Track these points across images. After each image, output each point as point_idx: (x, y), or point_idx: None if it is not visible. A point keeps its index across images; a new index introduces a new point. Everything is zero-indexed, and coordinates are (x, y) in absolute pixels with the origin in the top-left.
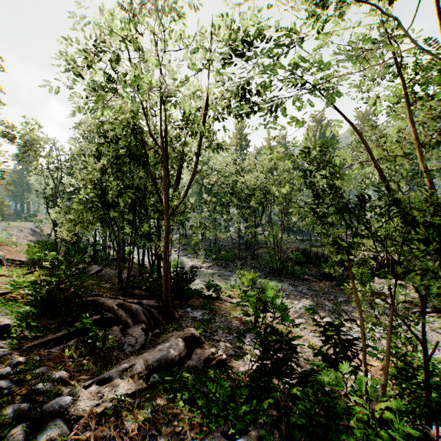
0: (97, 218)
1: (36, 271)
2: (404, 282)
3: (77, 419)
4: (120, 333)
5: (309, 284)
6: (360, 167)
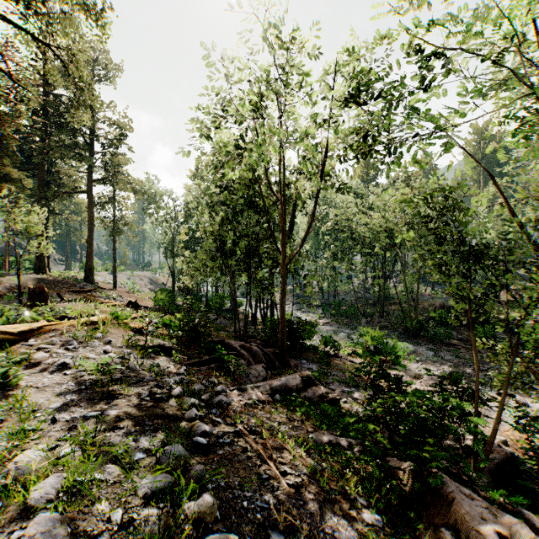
0: (217, 267)
1: (166, 316)
2: None
3: (231, 403)
4: (246, 365)
5: (455, 351)
6: (503, 207)
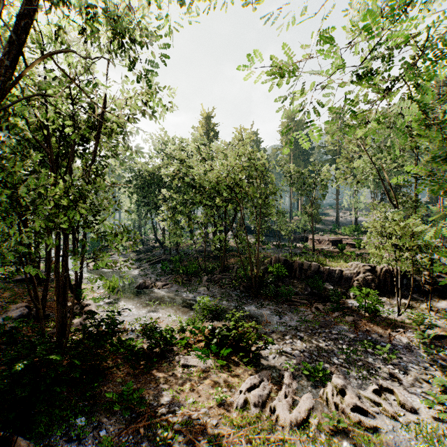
0: None
1: None
2: (410, 302)
3: None
4: None
5: (297, 310)
6: None
